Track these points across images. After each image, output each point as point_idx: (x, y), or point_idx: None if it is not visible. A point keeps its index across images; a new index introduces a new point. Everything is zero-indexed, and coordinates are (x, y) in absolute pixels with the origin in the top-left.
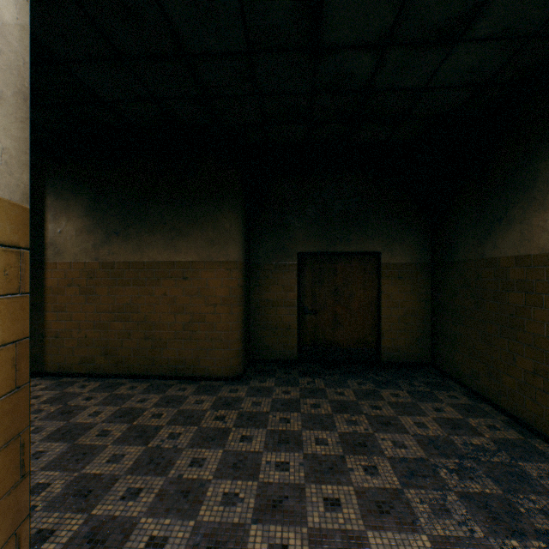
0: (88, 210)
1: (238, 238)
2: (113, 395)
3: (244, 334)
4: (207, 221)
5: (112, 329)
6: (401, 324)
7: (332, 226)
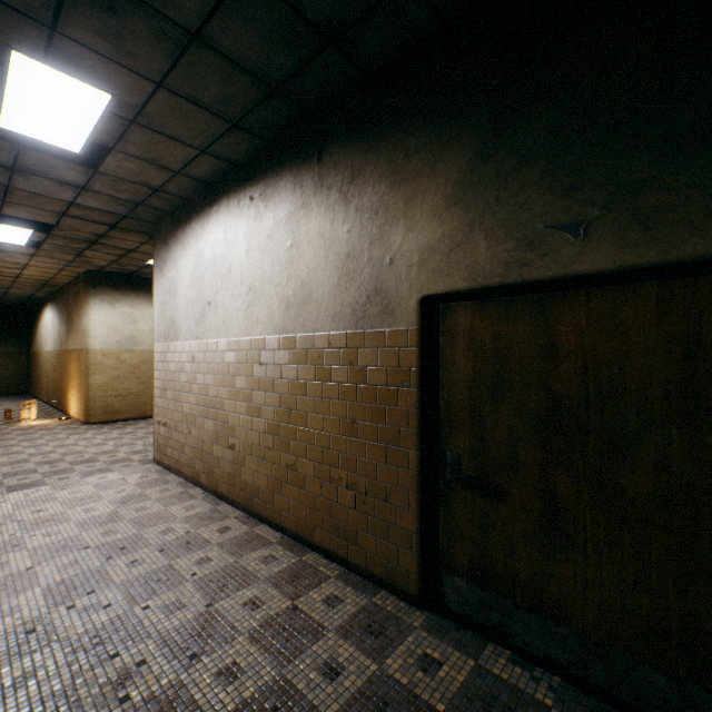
0: None
1: None
2: None
3: None
4: None
5: None
6: (13, 377)
7: None
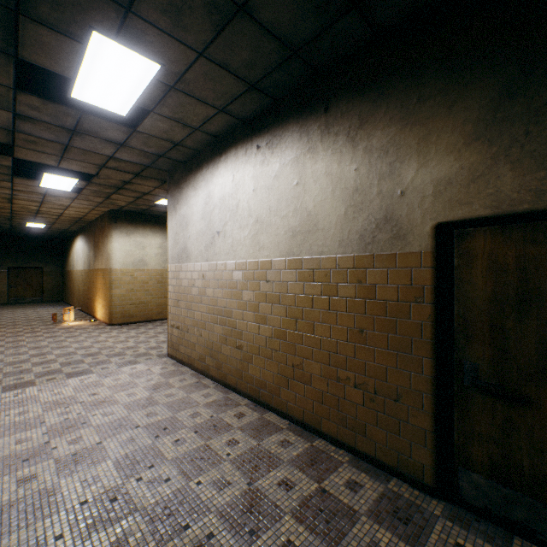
0: None
1: None
2: None
3: None
4: None
5: None
6: (52, 289)
7: (24, 258)
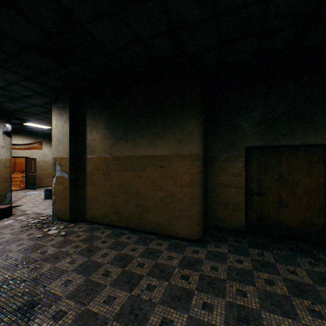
0: (106, 125)
1: (198, 137)
2: (117, 241)
3: (203, 208)
4: (176, 126)
5: (119, 198)
6: None
7: (276, 124)
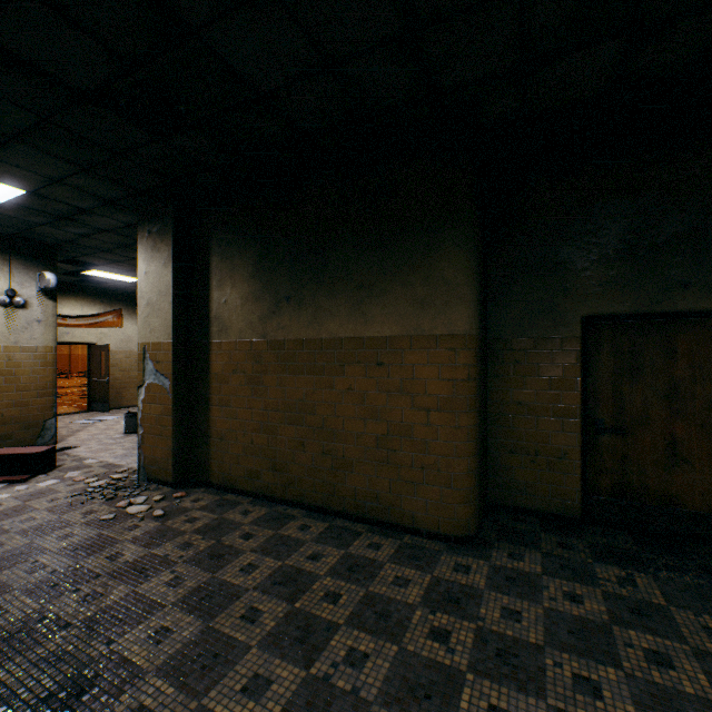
0: (254, 270)
1: (468, 295)
2: (278, 535)
3: (478, 463)
4: (413, 269)
5: (282, 435)
6: None
7: (663, 260)
